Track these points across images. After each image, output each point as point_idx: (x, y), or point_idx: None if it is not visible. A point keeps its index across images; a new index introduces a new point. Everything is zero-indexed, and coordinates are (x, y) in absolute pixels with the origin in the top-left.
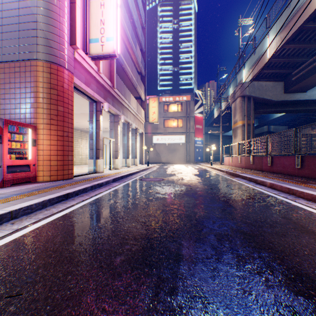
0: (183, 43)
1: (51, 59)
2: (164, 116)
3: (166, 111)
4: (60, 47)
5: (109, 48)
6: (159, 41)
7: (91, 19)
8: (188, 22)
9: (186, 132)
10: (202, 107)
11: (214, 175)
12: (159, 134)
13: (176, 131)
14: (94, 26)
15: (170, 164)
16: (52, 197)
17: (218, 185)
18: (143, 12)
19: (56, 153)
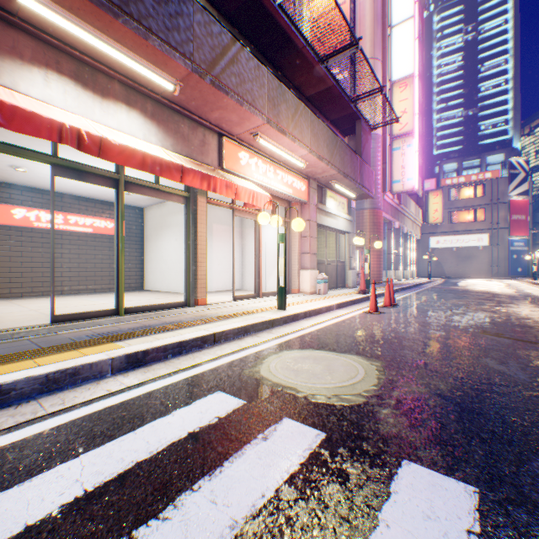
0: (487, 60)
1: (373, 207)
2: (449, 207)
3: (451, 198)
4: (377, 197)
5: (408, 186)
6: (434, 73)
7: (393, 166)
8: (499, 19)
9: (491, 229)
10: (526, 183)
11: (521, 288)
12: (440, 234)
13: (470, 228)
14: (395, 171)
15: (460, 279)
16: (400, 287)
17: (514, 292)
18: (420, 86)
19: (375, 266)
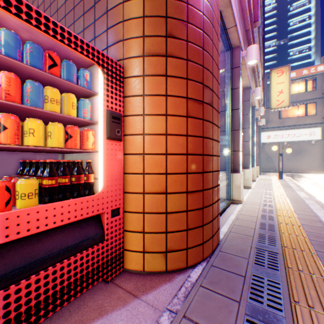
0: (295, 1)
1: None
2: None
3: None
4: None
5: None
6: None
7: None
8: None
9: None
10: None
11: None
12: (271, 129)
13: (301, 122)
14: None
15: (297, 174)
16: None
17: None
18: None
19: (181, 166)
